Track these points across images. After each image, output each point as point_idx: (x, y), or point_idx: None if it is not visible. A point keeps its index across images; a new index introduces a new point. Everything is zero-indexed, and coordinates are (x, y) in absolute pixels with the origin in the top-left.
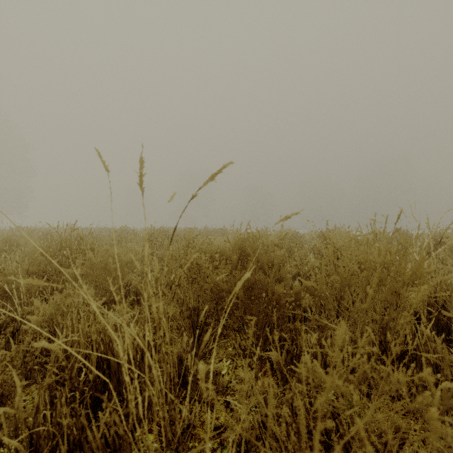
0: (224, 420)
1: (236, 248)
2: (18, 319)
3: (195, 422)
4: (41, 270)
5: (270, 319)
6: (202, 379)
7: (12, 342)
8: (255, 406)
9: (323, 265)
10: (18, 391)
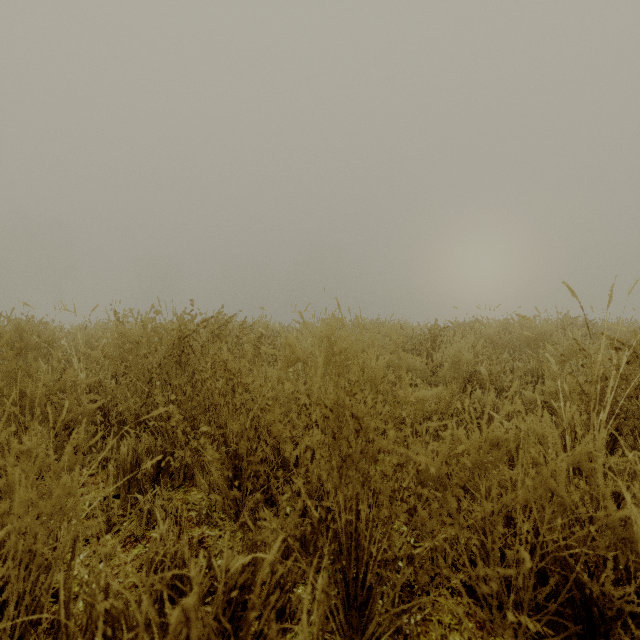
0: None
1: None
2: None
3: None
4: None
5: None
6: None
7: None
8: None
9: None
10: None
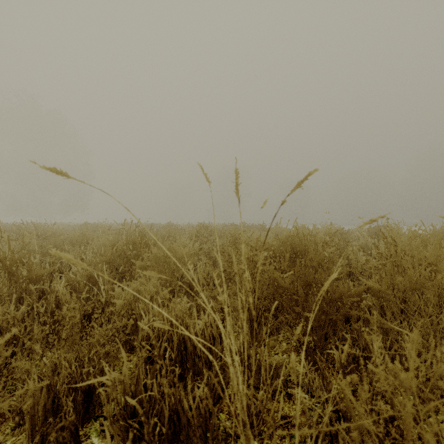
0: (288, 411)
1: (287, 245)
2: (103, 302)
3: (261, 408)
4: (113, 261)
5: (330, 318)
6: (293, 368)
7: (103, 320)
8: (318, 402)
9: (388, 265)
10: (125, 361)
